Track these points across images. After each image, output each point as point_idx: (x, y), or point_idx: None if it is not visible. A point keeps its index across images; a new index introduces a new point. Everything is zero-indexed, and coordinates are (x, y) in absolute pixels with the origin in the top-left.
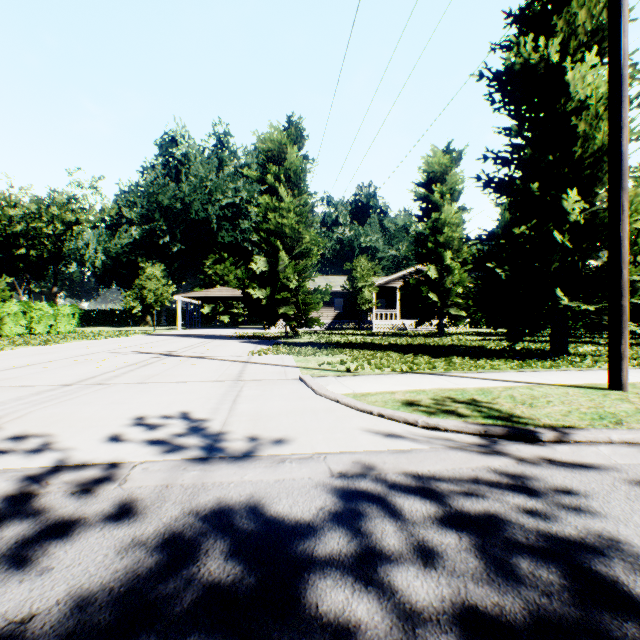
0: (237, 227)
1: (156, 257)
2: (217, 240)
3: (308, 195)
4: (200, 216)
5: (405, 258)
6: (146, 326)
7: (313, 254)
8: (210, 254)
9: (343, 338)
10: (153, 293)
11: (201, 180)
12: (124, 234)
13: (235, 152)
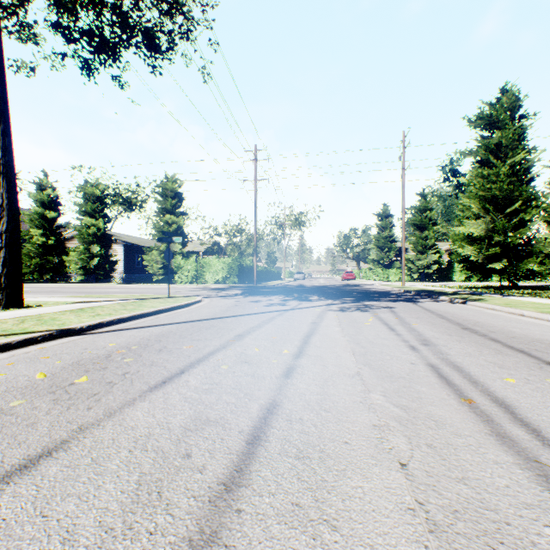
0: None
1: None
2: None
3: None
4: None
5: None
6: None
7: None
8: None
9: None
10: None
11: None
12: None
13: None
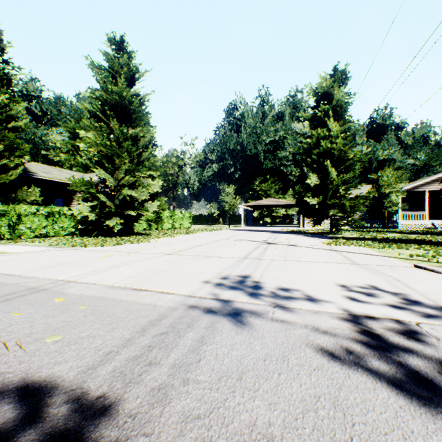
0: (275, 156)
1: (226, 181)
2: (262, 167)
3: (351, 123)
4: (252, 152)
5: (424, 165)
6: (219, 224)
7: (355, 168)
8: (257, 177)
9: (382, 235)
10: (228, 204)
11: (253, 128)
12: (208, 169)
13: (272, 105)
